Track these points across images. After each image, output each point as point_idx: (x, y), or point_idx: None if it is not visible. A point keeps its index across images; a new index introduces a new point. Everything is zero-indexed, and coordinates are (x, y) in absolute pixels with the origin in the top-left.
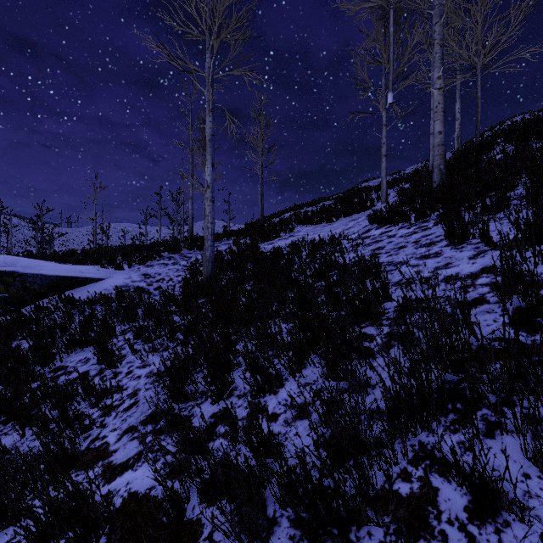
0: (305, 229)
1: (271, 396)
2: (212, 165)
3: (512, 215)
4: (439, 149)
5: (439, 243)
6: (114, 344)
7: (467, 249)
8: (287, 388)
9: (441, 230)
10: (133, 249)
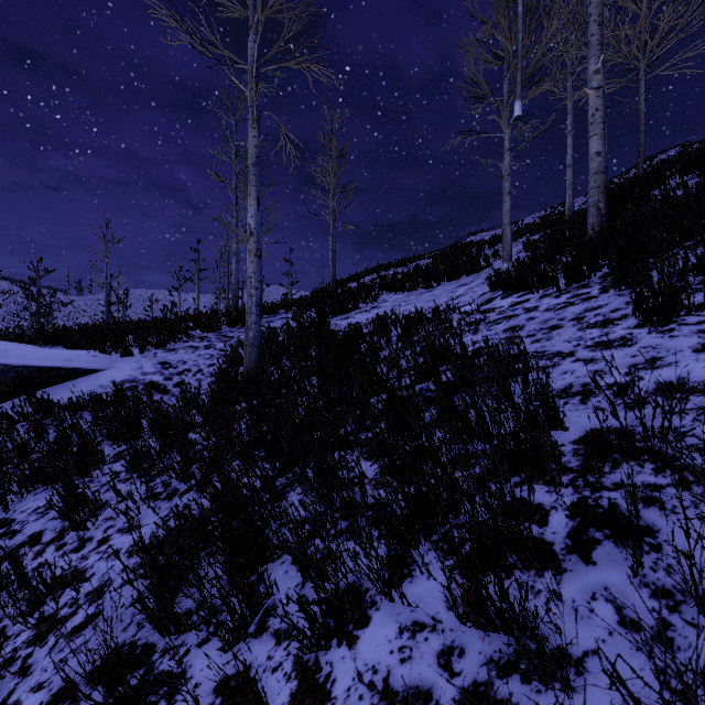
0: (393, 298)
1: (341, 650)
2: (257, 201)
3: None
4: (598, 179)
5: (622, 322)
6: (87, 485)
7: (682, 334)
8: (375, 630)
9: (618, 300)
10: (151, 325)
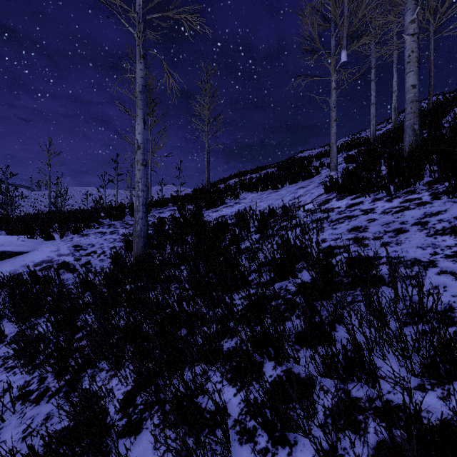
0: (250, 196)
1: None
2: (144, 121)
3: None
4: (413, 106)
5: None
6: None
7: None
8: None
9: (456, 206)
10: (72, 215)
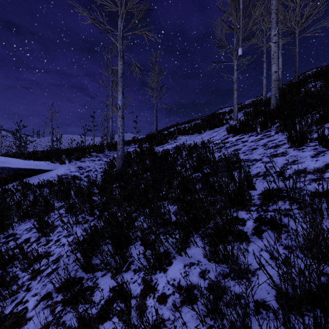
0: (184, 138)
1: (161, 274)
2: (122, 93)
3: None
4: (275, 83)
5: (283, 146)
6: (49, 218)
7: (307, 150)
8: (174, 266)
9: (282, 136)
10: (73, 150)
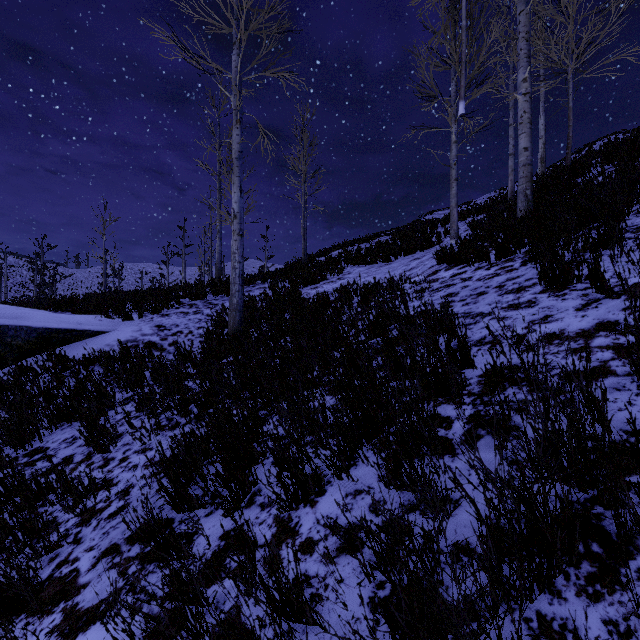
0: (356, 270)
1: (306, 509)
2: (240, 189)
3: (633, 251)
4: (525, 170)
5: (531, 289)
6: (107, 419)
7: (571, 297)
8: (329, 496)
9: (532, 271)
10: (146, 294)
